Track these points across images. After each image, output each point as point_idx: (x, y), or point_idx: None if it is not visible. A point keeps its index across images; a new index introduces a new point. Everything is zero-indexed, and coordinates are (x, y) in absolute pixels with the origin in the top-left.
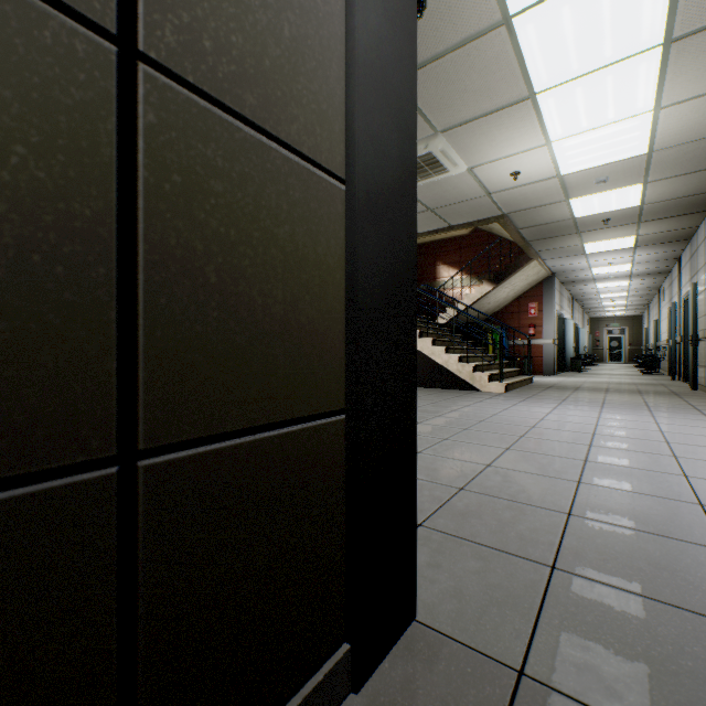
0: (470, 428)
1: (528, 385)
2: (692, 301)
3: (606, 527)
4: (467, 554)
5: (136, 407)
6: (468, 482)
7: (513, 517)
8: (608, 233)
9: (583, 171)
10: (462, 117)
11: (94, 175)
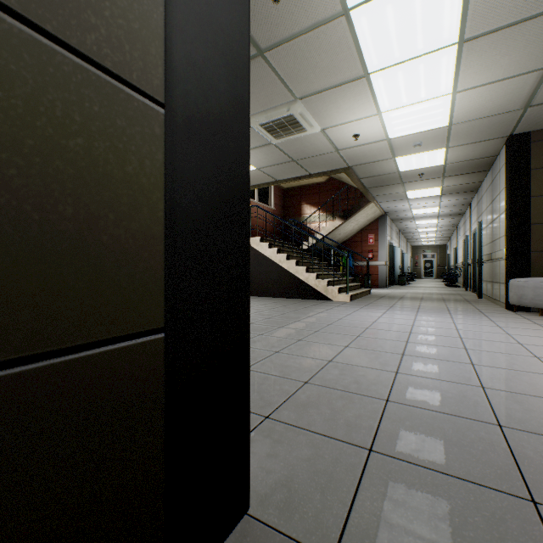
0: (320, 330)
1: (367, 295)
2: (478, 235)
3: (414, 411)
4: (302, 442)
5: None
6: (312, 376)
7: (344, 406)
8: (422, 184)
9: (404, 136)
10: (315, 88)
11: None
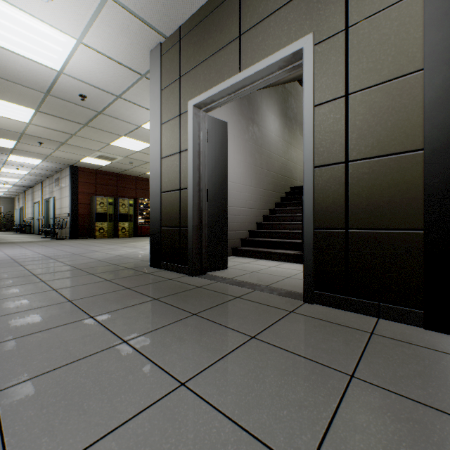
0: None
1: None
2: None
3: None
4: None
5: (347, 221)
6: None
7: None
8: None
9: None
10: None
11: (341, 185)
